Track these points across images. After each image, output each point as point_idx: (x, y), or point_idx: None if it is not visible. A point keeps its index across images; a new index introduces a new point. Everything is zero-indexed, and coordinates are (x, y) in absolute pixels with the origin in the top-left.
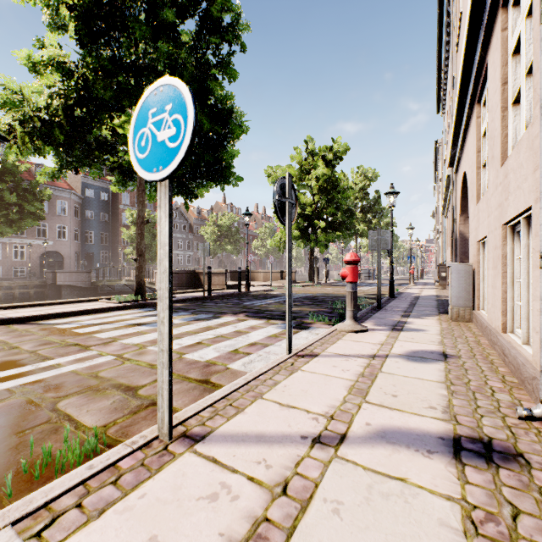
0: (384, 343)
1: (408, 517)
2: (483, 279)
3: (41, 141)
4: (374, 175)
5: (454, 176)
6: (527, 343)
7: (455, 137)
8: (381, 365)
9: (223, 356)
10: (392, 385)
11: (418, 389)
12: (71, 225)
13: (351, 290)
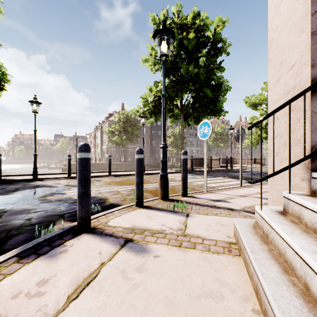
0: None
1: (252, 202)
2: None
3: (152, 113)
4: None
5: None
6: None
7: None
8: None
9: (217, 186)
10: None
11: None
12: (147, 138)
13: None
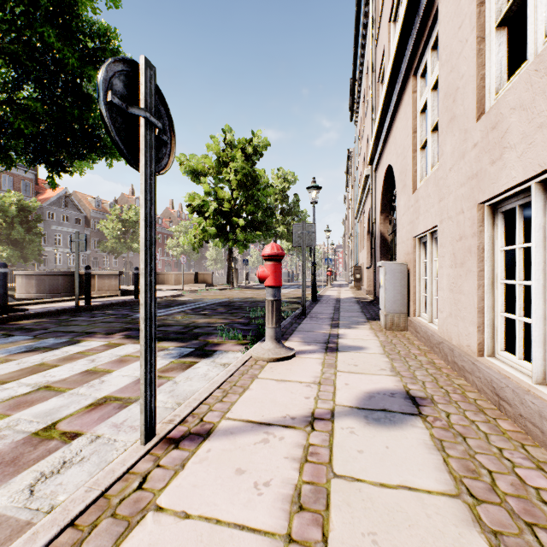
0: (322, 380)
1: None
2: (420, 280)
3: None
4: (293, 178)
5: (373, 174)
6: (542, 382)
7: (379, 127)
8: (329, 448)
9: (1, 454)
10: (370, 540)
11: (429, 543)
12: None
13: (273, 297)
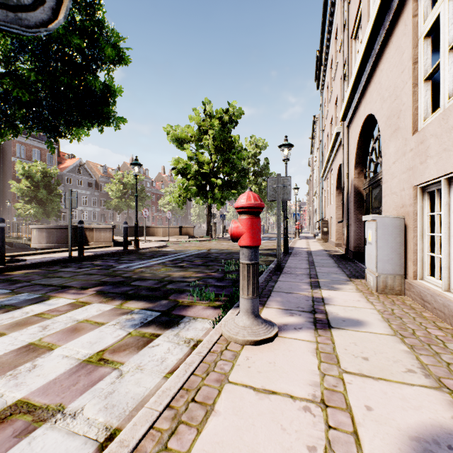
0: (326, 394)
1: None
2: (422, 236)
3: None
4: (264, 144)
5: (346, 130)
6: None
7: (357, 77)
8: None
9: None
10: None
11: None
12: None
13: (249, 260)
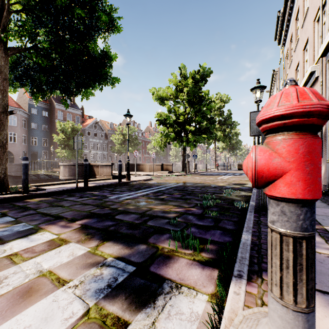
0: None
1: None
2: None
3: None
4: (227, 99)
5: (326, 65)
6: None
7: None
8: None
9: None
10: None
11: None
12: (19, 133)
13: (299, 229)
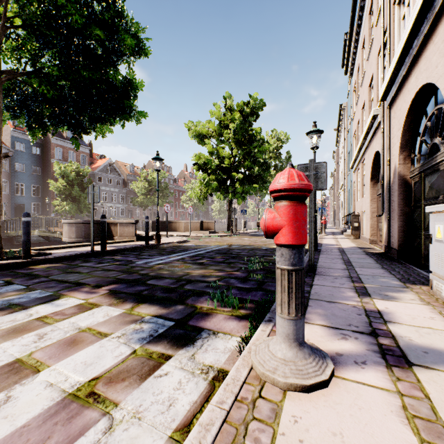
0: None
1: None
2: None
3: None
4: (286, 138)
5: (387, 111)
6: None
7: (408, 41)
8: None
9: None
10: None
11: None
12: None
13: (291, 265)
